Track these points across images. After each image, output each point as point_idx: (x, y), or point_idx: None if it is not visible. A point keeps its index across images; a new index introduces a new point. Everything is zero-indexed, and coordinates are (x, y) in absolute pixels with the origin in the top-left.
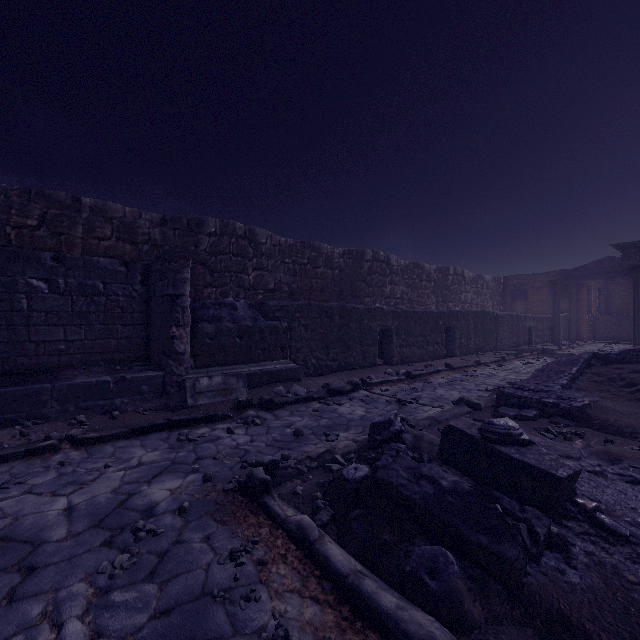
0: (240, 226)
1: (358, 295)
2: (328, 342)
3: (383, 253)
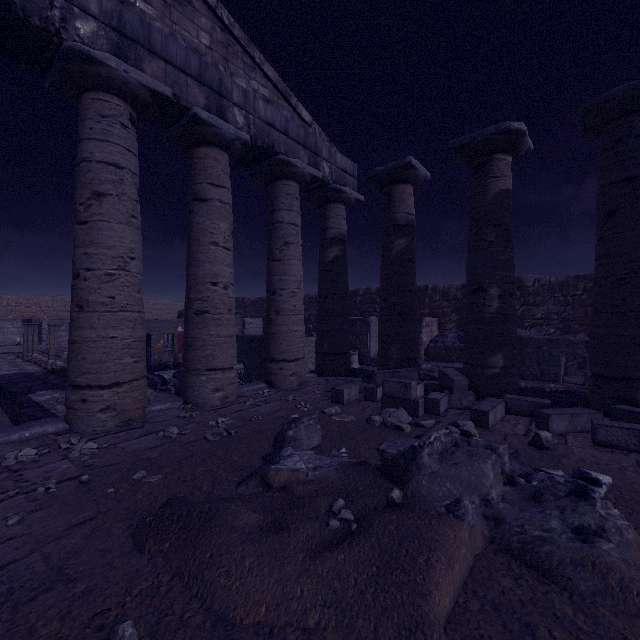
0: None
1: None
2: None
3: None
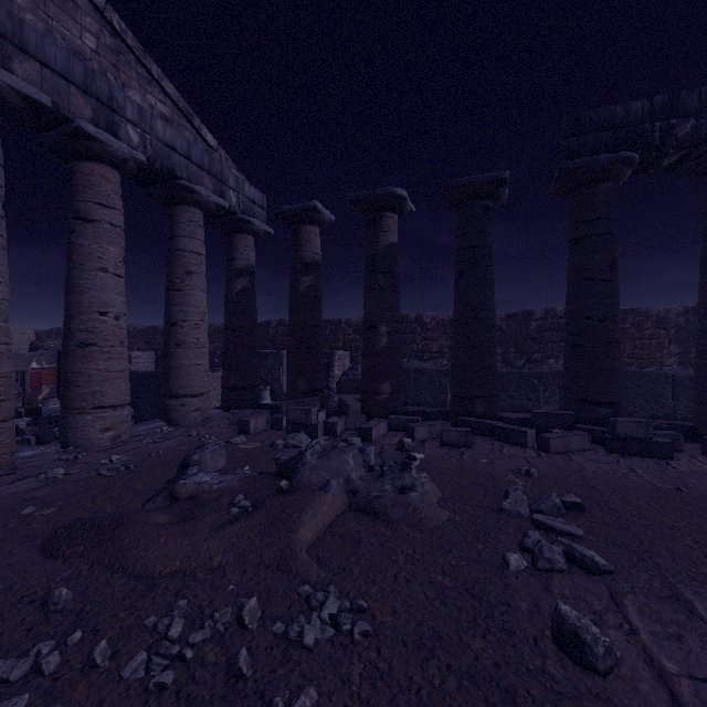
0: (412, 315)
1: (524, 352)
2: (406, 389)
3: (562, 309)
